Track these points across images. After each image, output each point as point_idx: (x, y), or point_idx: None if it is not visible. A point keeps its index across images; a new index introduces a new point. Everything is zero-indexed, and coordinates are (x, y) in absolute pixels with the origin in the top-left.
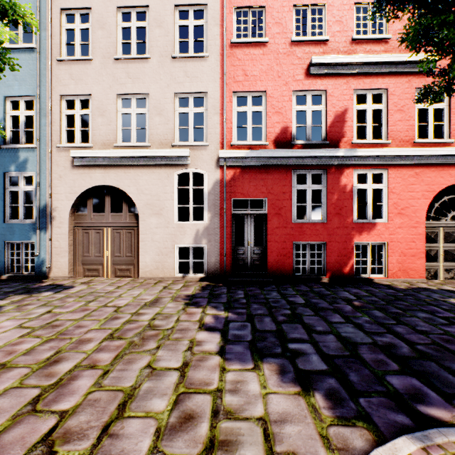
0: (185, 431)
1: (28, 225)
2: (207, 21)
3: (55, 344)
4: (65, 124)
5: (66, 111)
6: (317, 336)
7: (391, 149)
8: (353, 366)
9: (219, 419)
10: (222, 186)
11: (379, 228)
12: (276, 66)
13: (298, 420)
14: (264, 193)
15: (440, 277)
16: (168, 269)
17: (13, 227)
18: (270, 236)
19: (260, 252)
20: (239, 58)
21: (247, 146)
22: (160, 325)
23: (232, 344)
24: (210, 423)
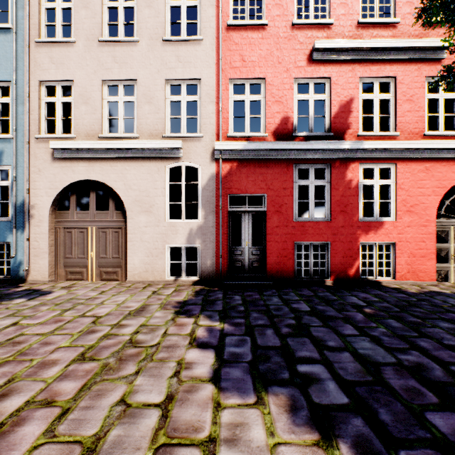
0: None
1: (3, 224)
2: (201, 2)
3: (9, 369)
4: (45, 112)
5: (46, 99)
6: (330, 354)
7: (400, 142)
8: (381, 398)
9: None
10: (217, 181)
11: (386, 227)
12: (277, 51)
13: None
14: (263, 189)
15: (451, 279)
16: (158, 272)
17: None
18: (270, 235)
19: (259, 252)
20: (236, 42)
21: (244, 138)
22: (143, 340)
23: (228, 366)
24: None
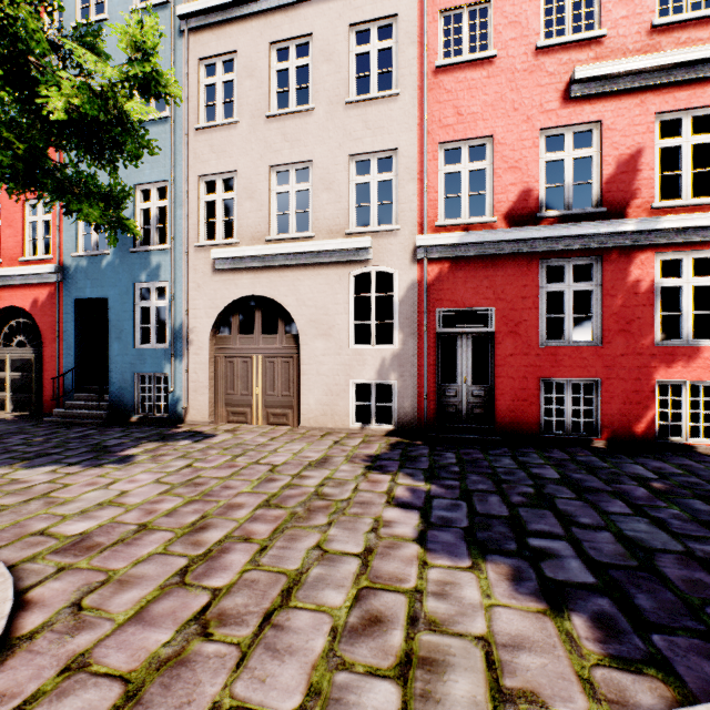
0: (371, 637)
1: (160, 352)
2: (397, 40)
3: (199, 506)
4: (205, 214)
5: (206, 197)
6: (579, 532)
7: None
8: (644, 584)
9: (418, 628)
10: (420, 291)
11: (707, 356)
12: (511, 93)
13: (541, 649)
14: (489, 300)
15: None
16: (340, 416)
17: (144, 354)
18: (500, 368)
19: (483, 393)
20: (449, 89)
21: (460, 227)
22: (331, 494)
23: (437, 530)
24: (406, 632)
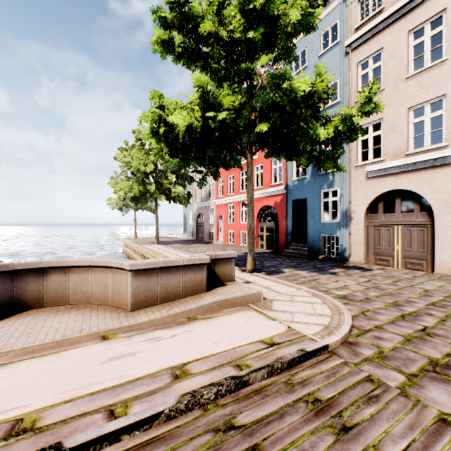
0: None
1: (334, 224)
2: None
3: (390, 297)
4: (360, 147)
5: (361, 138)
6: None
7: None
8: None
9: None
10: None
11: None
12: None
13: None
14: None
15: None
16: None
17: (325, 225)
18: None
19: None
20: None
21: None
22: None
23: None
24: None
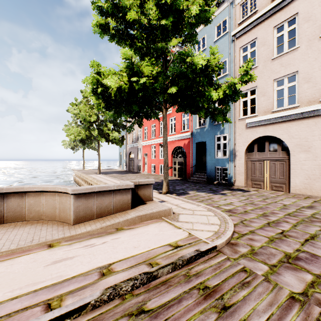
0: None
1: (224, 159)
2: None
3: (260, 210)
4: (242, 106)
5: (242, 100)
6: None
7: None
8: None
9: None
10: None
11: None
12: None
13: None
14: None
15: None
16: (315, 190)
17: (218, 160)
18: None
19: None
20: None
21: None
22: (320, 218)
23: None
24: None
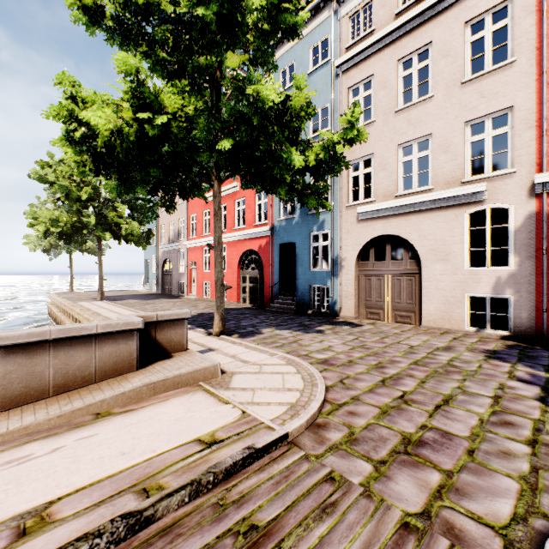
0: (506, 428)
1: (324, 273)
2: (512, 17)
3: (374, 358)
4: (351, 185)
5: (352, 174)
6: None
7: None
8: None
9: (541, 433)
10: (538, 220)
11: None
12: None
13: None
14: None
15: None
16: (455, 321)
17: (315, 274)
18: None
19: None
20: None
21: None
22: (460, 366)
23: None
24: (532, 432)
